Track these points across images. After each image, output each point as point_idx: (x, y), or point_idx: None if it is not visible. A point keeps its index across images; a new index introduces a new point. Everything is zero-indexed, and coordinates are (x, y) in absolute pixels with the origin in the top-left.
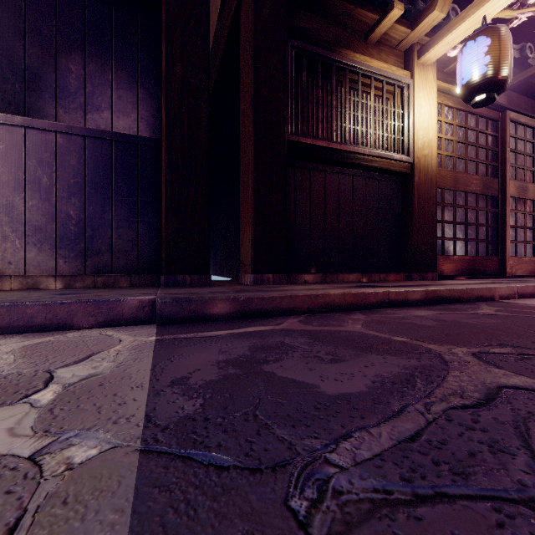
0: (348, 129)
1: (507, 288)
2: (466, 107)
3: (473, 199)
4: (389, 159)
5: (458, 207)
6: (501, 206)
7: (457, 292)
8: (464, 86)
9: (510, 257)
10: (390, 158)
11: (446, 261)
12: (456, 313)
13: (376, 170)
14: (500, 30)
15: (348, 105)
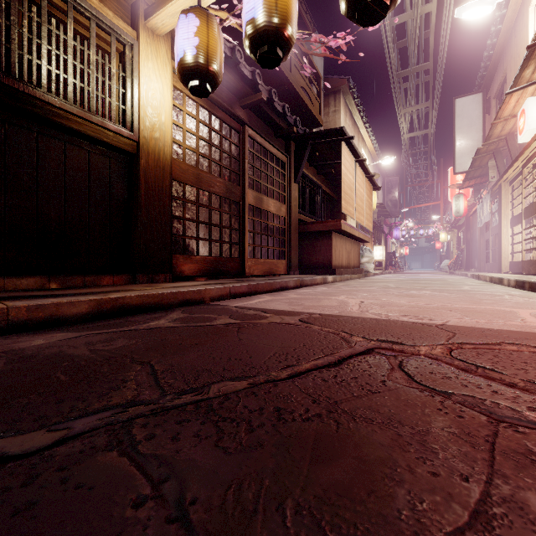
0: (16, 54)
1: (220, 289)
2: (210, 107)
3: (218, 201)
4: (102, 126)
5: (202, 206)
6: (243, 211)
7: (154, 297)
8: (179, 64)
9: (249, 259)
10: (102, 125)
11: (188, 261)
12: (103, 333)
13: (82, 137)
14: (209, 17)
15: (16, 18)
